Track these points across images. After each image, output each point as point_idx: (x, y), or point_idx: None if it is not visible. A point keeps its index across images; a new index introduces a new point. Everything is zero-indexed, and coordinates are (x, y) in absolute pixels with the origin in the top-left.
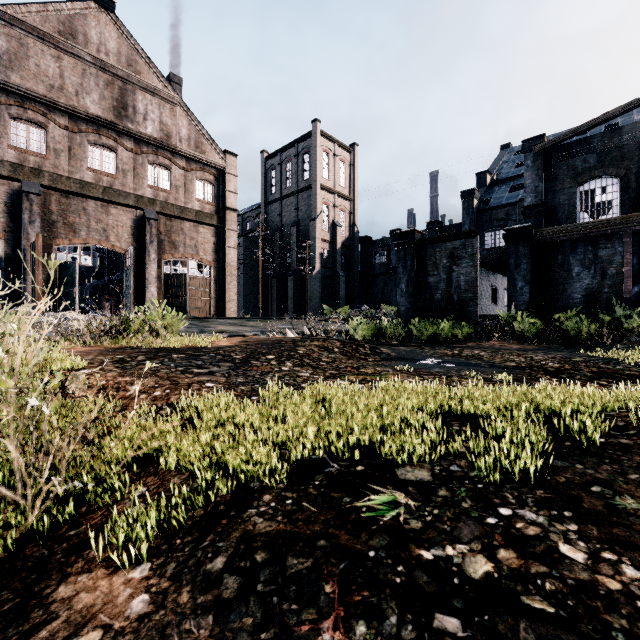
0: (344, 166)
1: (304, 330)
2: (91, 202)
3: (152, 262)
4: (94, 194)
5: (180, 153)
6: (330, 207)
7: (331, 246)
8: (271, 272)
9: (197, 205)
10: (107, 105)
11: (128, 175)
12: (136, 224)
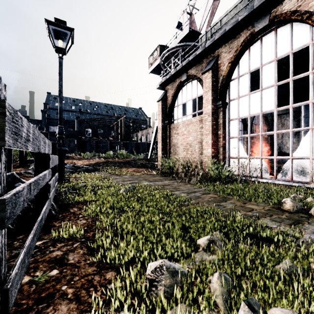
0: None
1: None
2: None
3: None
4: None
5: None
6: None
7: None
8: None
9: None
10: None
11: None
12: None
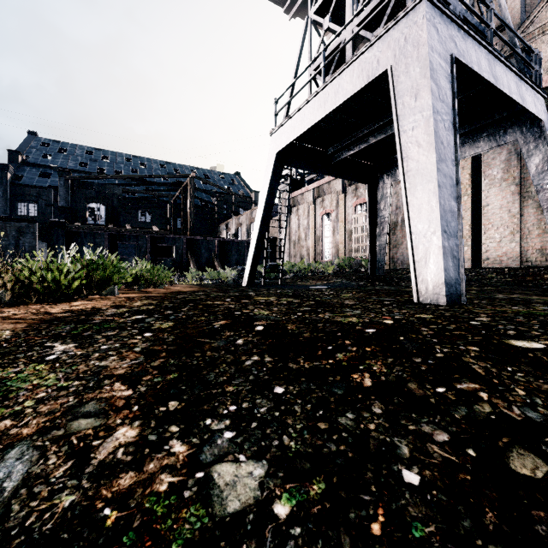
0: None
1: None
2: None
3: None
4: None
5: None
6: None
7: None
8: None
9: None
10: None
11: None
12: None
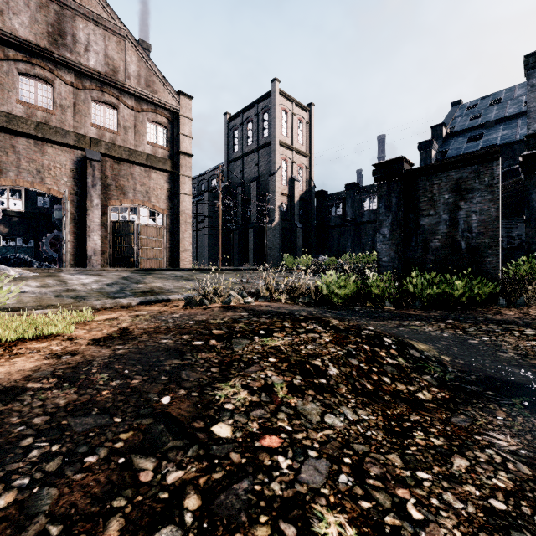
0: (301, 125)
1: (260, 289)
2: (22, 139)
3: (95, 208)
4: (24, 130)
5: (128, 91)
6: (288, 163)
7: (289, 199)
8: (233, 224)
9: (149, 149)
10: (40, 30)
11: (67, 111)
12: (77, 166)
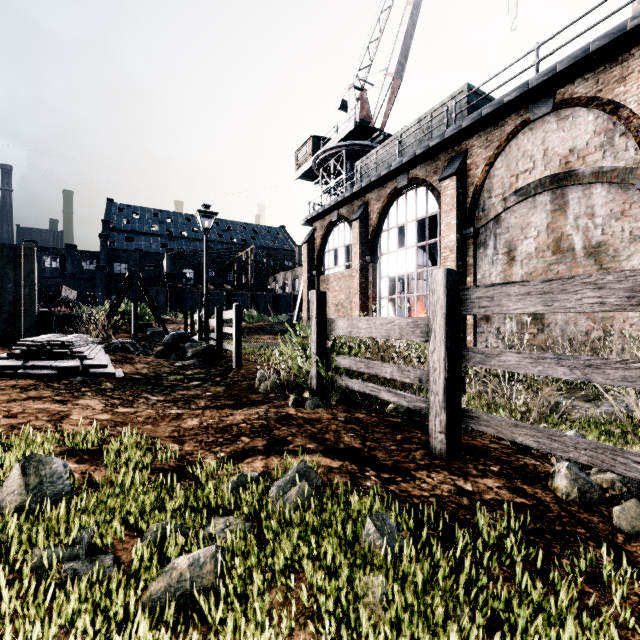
0: None
1: None
2: None
3: None
4: None
5: None
6: None
7: None
8: None
9: None
10: None
11: None
12: None
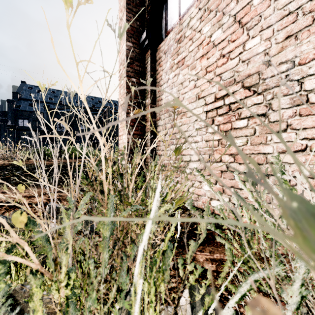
0: None
1: None
2: None
3: None
4: None
5: None
6: None
7: None
8: None
9: None
10: None
11: None
12: None
